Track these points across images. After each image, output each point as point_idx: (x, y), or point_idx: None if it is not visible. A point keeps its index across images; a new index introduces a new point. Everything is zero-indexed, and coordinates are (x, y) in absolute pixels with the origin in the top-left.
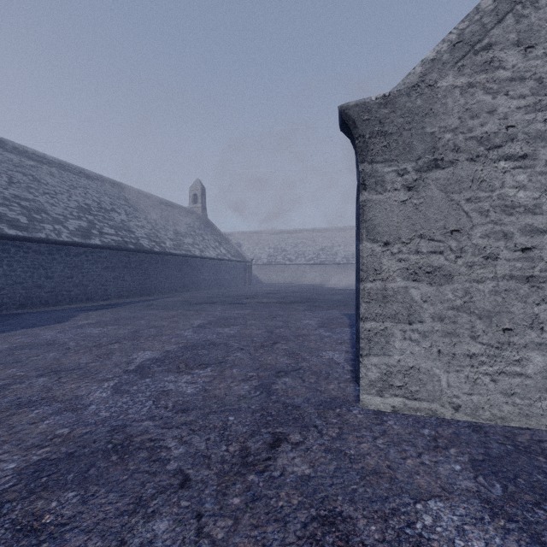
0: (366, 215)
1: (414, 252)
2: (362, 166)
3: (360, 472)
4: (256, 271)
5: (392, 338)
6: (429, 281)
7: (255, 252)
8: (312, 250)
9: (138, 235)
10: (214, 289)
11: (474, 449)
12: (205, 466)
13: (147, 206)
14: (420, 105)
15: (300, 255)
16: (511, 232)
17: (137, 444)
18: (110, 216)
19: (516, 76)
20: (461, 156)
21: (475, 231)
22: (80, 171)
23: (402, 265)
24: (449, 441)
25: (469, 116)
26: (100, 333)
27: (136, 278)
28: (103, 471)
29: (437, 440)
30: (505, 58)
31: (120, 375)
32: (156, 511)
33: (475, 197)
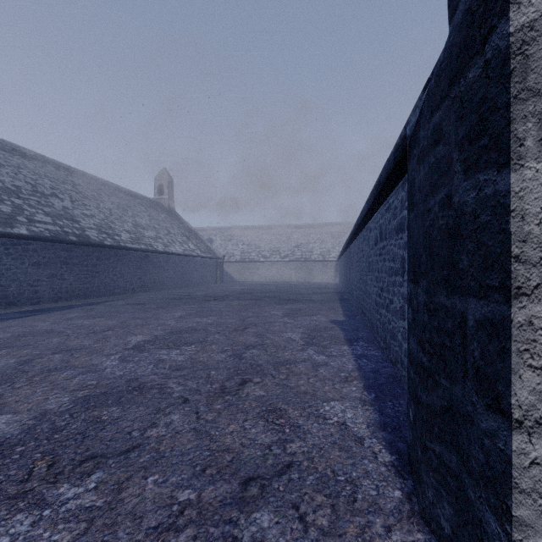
0: (538, 72)
1: None
2: None
3: None
4: (229, 268)
5: None
6: None
7: (228, 248)
8: (287, 247)
9: (84, 225)
10: (181, 288)
11: None
12: None
13: (101, 193)
14: None
15: (275, 252)
16: None
17: None
18: (48, 202)
19: None
20: None
21: None
22: (14, 148)
23: None
24: None
25: None
26: None
27: (79, 276)
28: None
29: None
30: None
31: None
32: None
33: None
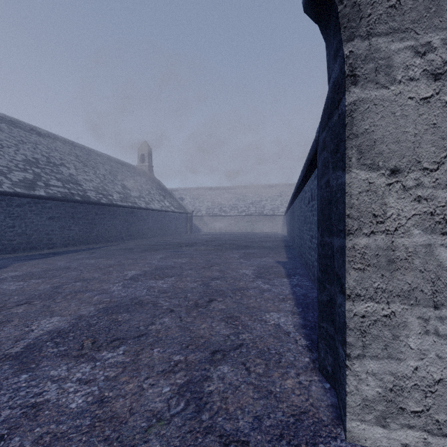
0: (357, 126)
1: (444, 185)
2: (350, 45)
3: None
4: (197, 221)
5: (404, 330)
6: None
7: (196, 205)
8: (244, 204)
9: (85, 188)
10: (159, 237)
11: None
12: None
13: (97, 162)
14: None
15: (234, 208)
16: None
17: None
18: (58, 170)
19: None
20: None
21: None
22: (32, 128)
23: (423, 207)
24: None
25: None
26: (15, 290)
27: (82, 227)
28: None
29: None
30: None
31: None
32: None
33: None
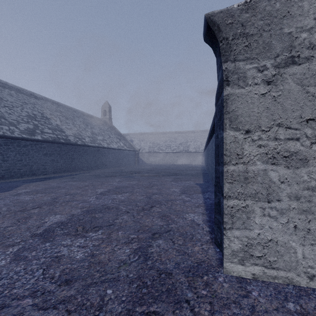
0: (229, 107)
1: (272, 139)
2: (226, 65)
3: None
4: (142, 156)
5: (253, 214)
6: (286, 164)
7: (141, 145)
8: (175, 144)
9: (67, 134)
10: (116, 167)
11: None
12: None
13: (74, 116)
14: (279, 8)
15: (168, 147)
16: None
17: None
18: (49, 122)
19: None
20: (315, 53)
21: None
22: (31, 94)
23: (262, 150)
24: None
25: None
26: (29, 200)
27: (65, 160)
28: None
29: None
30: None
31: (27, 239)
32: None
33: None
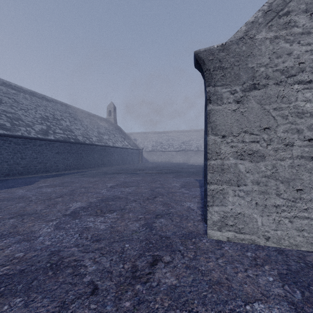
0: (211, 119)
1: (240, 141)
2: (208, 88)
3: (208, 282)
4: (145, 155)
5: (227, 195)
6: (250, 160)
7: (145, 144)
8: (177, 143)
9: (76, 134)
10: (121, 165)
11: (280, 266)
12: (108, 278)
13: (82, 117)
14: (245, 50)
15: (170, 146)
16: (302, 129)
17: (65, 264)
18: (60, 123)
19: (305, 31)
20: (270, 82)
21: (279, 128)
22: (43, 96)
23: (234, 149)
24: (264, 260)
25: (275, 57)
26: (51, 191)
27: (75, 158)
28: (42, 282)
29: (256, 260)
30: (298, 20)
31: (60, 217)
32: (74, 312)
33: (279, 107)
